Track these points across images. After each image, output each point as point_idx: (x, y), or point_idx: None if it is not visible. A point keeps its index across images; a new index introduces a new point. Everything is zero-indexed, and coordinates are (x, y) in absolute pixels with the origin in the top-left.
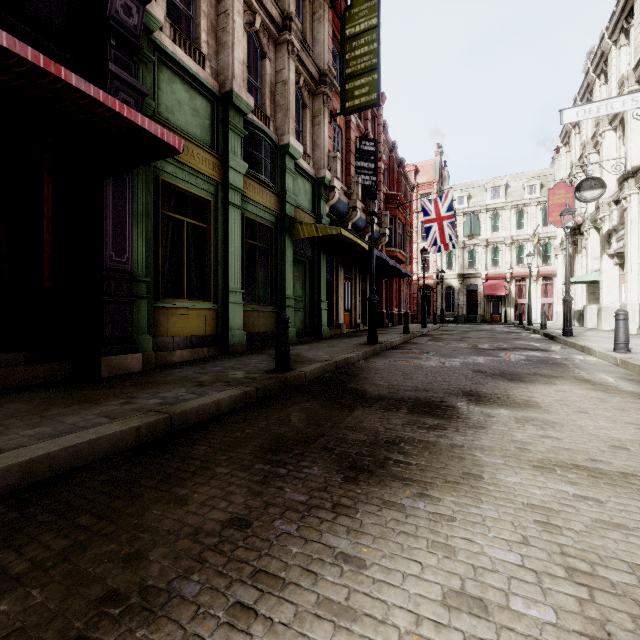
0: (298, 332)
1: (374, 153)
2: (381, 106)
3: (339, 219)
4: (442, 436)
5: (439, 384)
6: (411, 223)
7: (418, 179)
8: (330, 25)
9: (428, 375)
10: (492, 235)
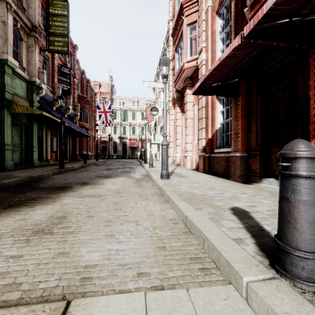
0: (16, 164)
1: (69, 74)
2: (75, 51)
3: (48, 104)
4: (56, 195)
5: (76, 181)
6: (95, 111)
7: (101, 89)
8: (40, 1)
9: (75, 179)
10: (132, 121)
